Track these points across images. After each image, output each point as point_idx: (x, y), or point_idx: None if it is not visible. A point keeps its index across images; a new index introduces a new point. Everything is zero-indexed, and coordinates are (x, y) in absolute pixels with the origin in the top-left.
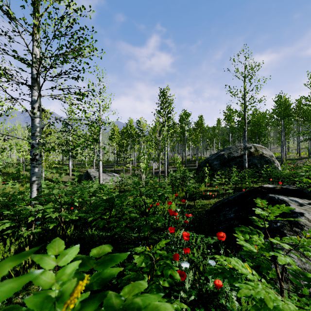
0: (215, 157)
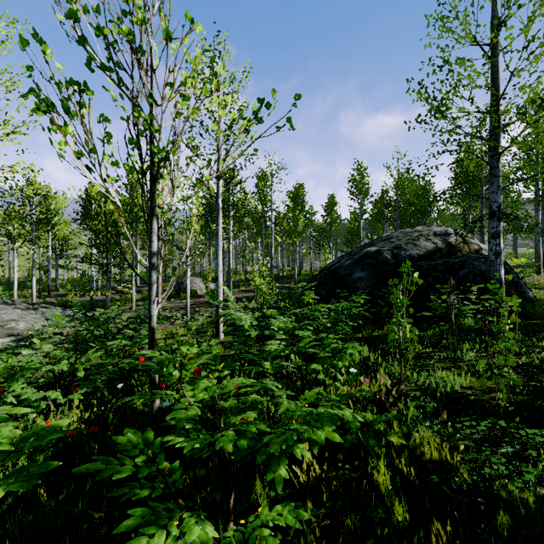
0: (353, 261)
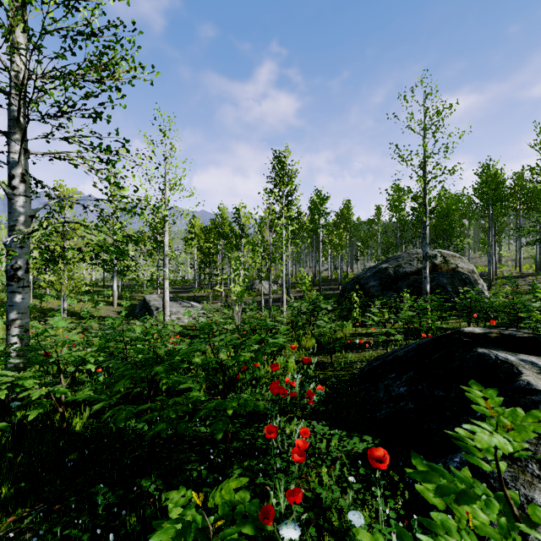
0: (371, 274)
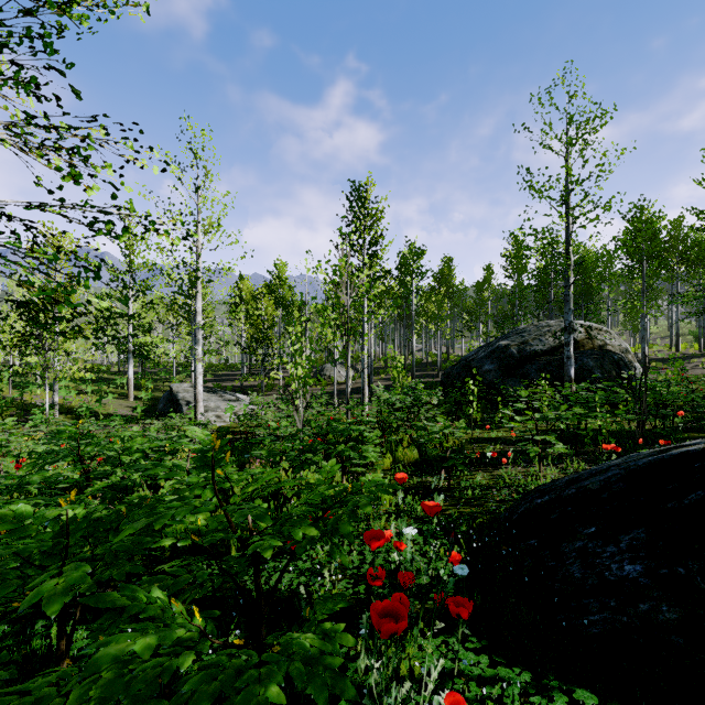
0: (485, 354)
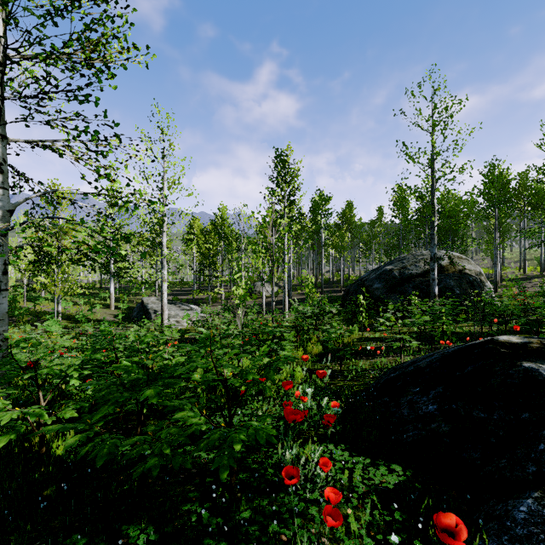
0: (375, 276)
